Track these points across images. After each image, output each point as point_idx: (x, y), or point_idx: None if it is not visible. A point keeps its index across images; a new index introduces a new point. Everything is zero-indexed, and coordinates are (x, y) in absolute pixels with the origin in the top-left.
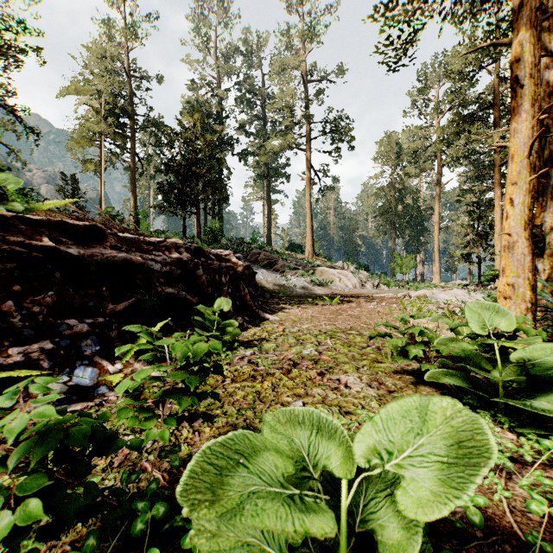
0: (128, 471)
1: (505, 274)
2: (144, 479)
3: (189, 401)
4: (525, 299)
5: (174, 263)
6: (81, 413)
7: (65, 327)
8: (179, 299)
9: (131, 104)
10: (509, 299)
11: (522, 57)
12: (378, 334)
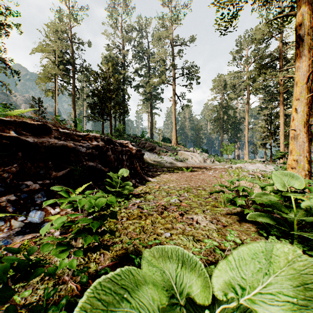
0: (54, 283)
1: (292, 154)
2: (64, 289)
3: (92, 238)
4: (304, 169)
5: (94, 148)
6: (12, 249)
7: (24, 186)
8: (97, 169)
9: (73, 58)
10: (294, 169)
11: (302, 23)
12: (216, 190)
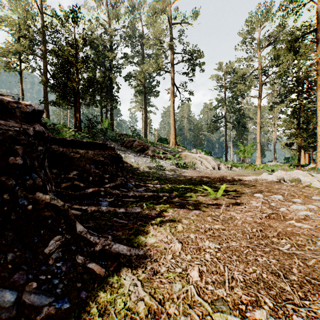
0: None
1: None
2: None
3: None
4: None
5: None
6: None
7: None
8: None
9: (43, 34)
10: None
11: None
12: None
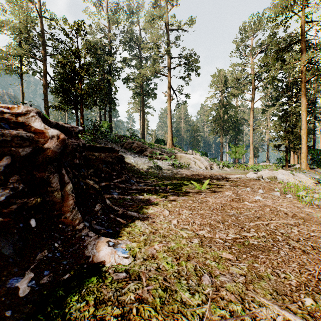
0: None
1: None
2: None
3: None
4: None
5: None
6: None
7: None
8: None
9: (44, 38)
10: None
11: None
12: None
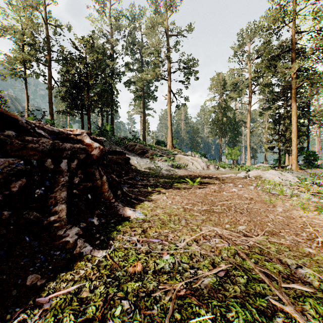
0: None
1: None
2: None
3: None
4: None
5: None
6: None
7: None
8: None
9: (49, 43)
10: None
11: None
12: None
